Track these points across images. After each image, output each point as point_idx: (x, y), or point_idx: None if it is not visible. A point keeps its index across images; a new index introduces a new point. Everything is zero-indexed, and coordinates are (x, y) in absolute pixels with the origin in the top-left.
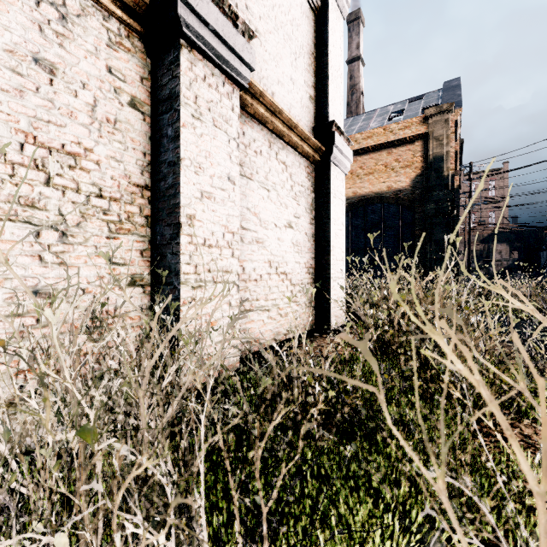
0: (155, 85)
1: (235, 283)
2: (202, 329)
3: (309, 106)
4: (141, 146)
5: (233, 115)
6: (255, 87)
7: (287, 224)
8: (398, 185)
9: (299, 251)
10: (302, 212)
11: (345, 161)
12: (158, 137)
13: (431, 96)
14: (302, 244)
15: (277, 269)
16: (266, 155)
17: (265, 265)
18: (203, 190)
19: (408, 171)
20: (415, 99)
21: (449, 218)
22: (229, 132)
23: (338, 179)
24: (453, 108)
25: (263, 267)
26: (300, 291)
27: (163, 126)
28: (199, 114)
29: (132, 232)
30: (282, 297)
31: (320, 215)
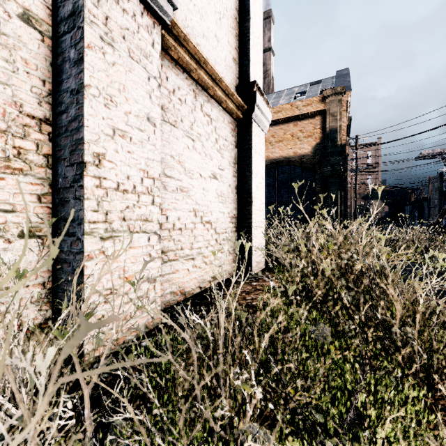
0: (56, 2)
1: (156, 232)
2: (114, 286)
3: (233, 66)
4: (38, 71)
5: (154, 52)
6: (178, 29)
7: (212, 175)
8: (302, 151)
9: (223, 202)
10: (226, 165)
11: (265, 121)
12: (60, 61)
13: (327, 81)
14: (226, 194)
15: (202, 218)
16: (191, 105)
17: (190, 214)
18: (116, 127)
19: (310, 140)
20: (315, 83)
21: (342, 178)
22: (149, 69)
23: (259, 137)
24: (345, 90)
25: (188, 216)
26: (224, 239)
27: (65, 49)
28: (110, 38)
29: (25, 172)
30: (207, 246)
31: (242, 169)
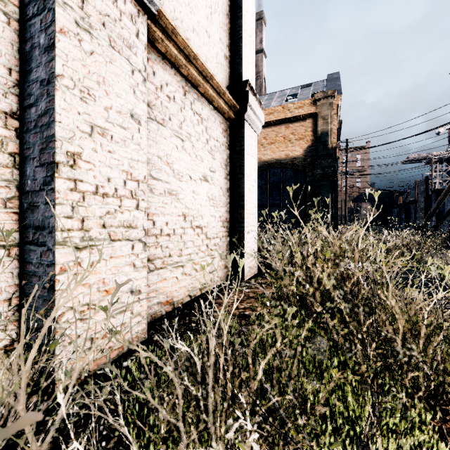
0: None
1: (140, 240)
2: (92, 301)
3: (224, 64)
4: (3, 58)
5: (138, 43)
6: (166, 20)
7: (203, 177)
8: (294, 153)
9: (214, 205)
10: (217, 166)
11: (257, 122)
12: (28, 48)
13: (318, 84)
14: (217, 197)
15: (192, 223)
16: (180, 103)
17: (179, 219)
18: (94, 123)
19: (301, 142)
20: (306, 86)
21: (333, 181)
22: (132, 61)
23: (251, 138)
24: (335, 94)
25: (177, 220)
26: (215, 244)
27: (34, 33)
28: (88, 24)
29: None
30: (197, 252)
31: (234, 171)
